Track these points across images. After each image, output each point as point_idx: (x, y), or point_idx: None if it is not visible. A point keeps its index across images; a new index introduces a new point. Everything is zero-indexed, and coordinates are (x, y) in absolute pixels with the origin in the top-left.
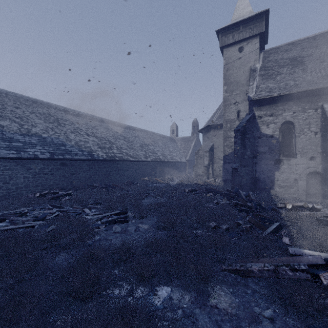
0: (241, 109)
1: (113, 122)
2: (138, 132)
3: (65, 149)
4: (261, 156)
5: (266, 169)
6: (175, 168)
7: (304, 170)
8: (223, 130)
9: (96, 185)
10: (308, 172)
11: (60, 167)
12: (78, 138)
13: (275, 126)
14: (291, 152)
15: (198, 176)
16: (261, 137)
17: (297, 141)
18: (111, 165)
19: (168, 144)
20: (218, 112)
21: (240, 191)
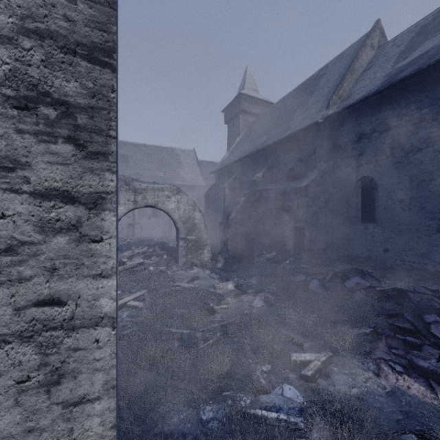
0: None
1: None
2: None
3: None
4: None
5: None
6: None
7: (126, 223)
8: None
9: None
10: (128, 224)
11: None
12: None
13: None
14: None
15: None
16: None
17: None
18: None
19: None
20: None
21: None
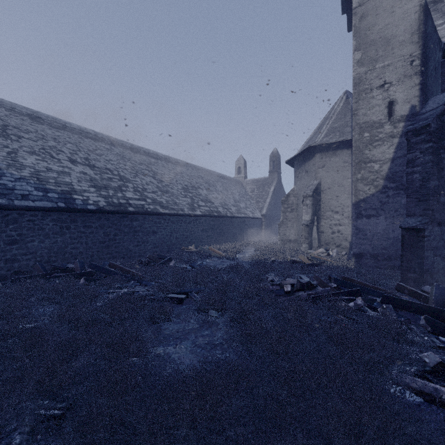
0: (398, 98)
1: (135, 148)
2: (182, 167)
3: None
4: None
5: None
6: (244, 228)
7: None
8: (354, 147)
9: (73, 266)
10: None
11: None
12: (45, 164)
13: None
14: None
15: (286, 243)
16: None
17: None
18: (117, 222)
19: (232, 189)
20: (327, 123)
21: None
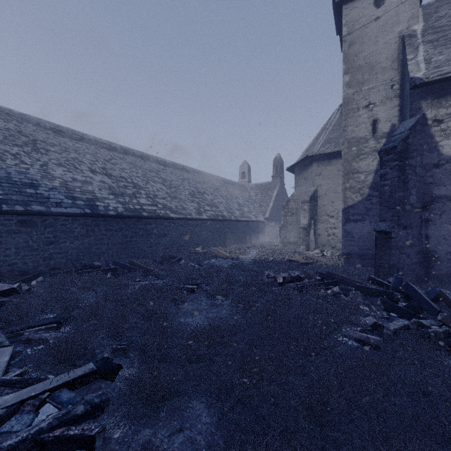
0: (381, 117)
1: (145, 156)
2: (188, 173)
3: (34, 193)
4: (440, 205)
5: None
6: (248, 231)
7: None
8: (343, 160)
9: (99, 264)
10: None
11: (19, 230)
12: (71, 175)
13: None
14: None
15: (287, 245)
16: (441, 163)
17: None
18: (133, 225)
19: (236, 194)
20: (323, 134)
21: (414, 288)
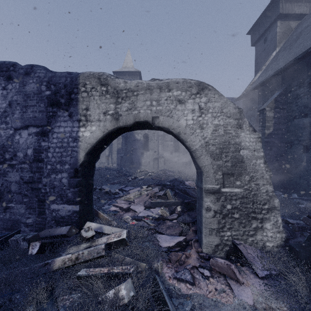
0: None
1: None
2: None
3: None
4: (135, 150)
5: (137, 157)
6: None
7: (152, 157)
8: None
9: None
10: (154, 158)
11: None
12: None
13: (141, 135)
14: (148, 148)
15: (101, 163)
16: (135, 140)
17: (150, 143)
18: None
19: None
20: None
21: (123, 168)
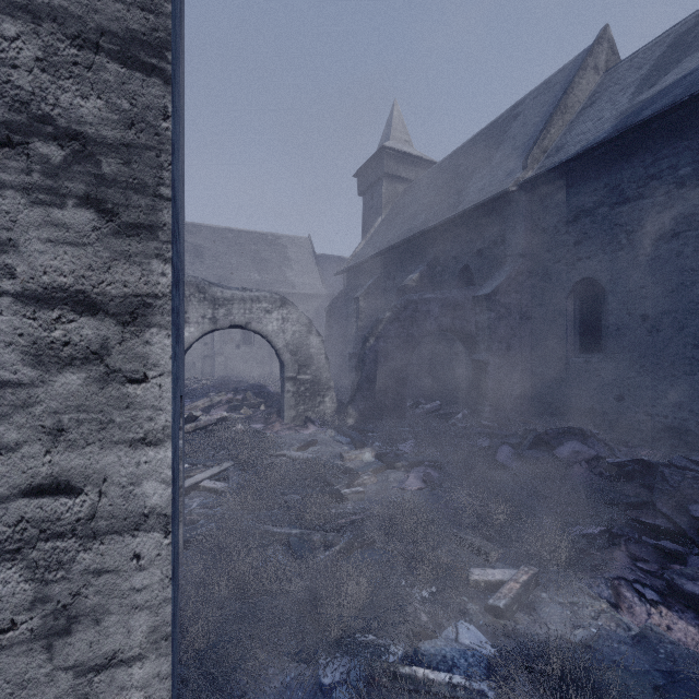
0: None
1: None
2: None
3: None
4: None
5: None
6: None
7: (201, 354)
8: None
9: None
10: (204, 356)
11: None
12: None
13: None
14: None
15: None
16: None
17: None
18: None
19: None
20: None
21: None
